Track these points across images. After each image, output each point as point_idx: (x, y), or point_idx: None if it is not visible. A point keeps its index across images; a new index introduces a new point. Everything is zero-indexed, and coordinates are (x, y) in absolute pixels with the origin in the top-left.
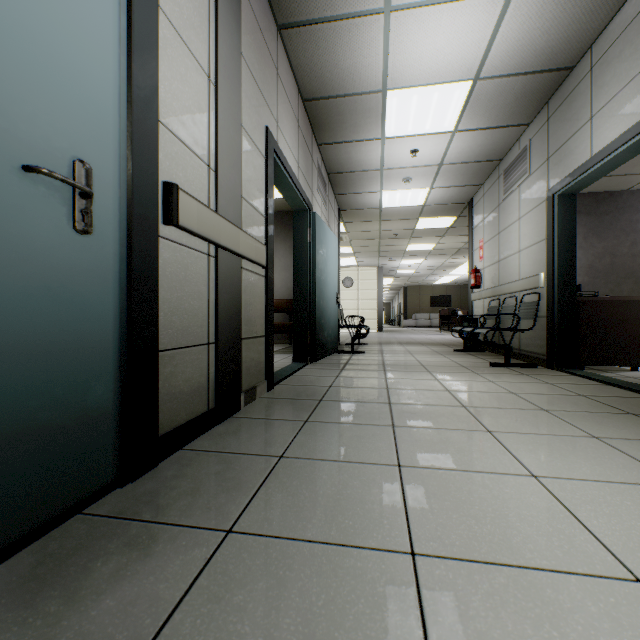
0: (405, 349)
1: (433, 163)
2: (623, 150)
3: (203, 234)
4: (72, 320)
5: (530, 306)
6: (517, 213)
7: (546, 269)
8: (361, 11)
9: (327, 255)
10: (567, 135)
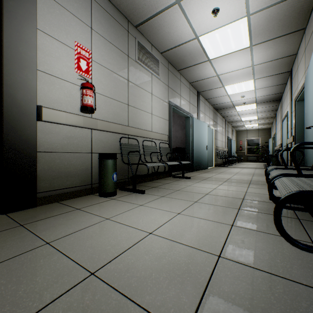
0: (188, 208)
1: (187, 0)
2: (185, 114)
3: (287, 143)
4: (286, 156)
5: (167, 149)
6: (150, 89)
7: (169, 134)
8: (261, 63)
9: (309, 93)
10: (175, 89)
